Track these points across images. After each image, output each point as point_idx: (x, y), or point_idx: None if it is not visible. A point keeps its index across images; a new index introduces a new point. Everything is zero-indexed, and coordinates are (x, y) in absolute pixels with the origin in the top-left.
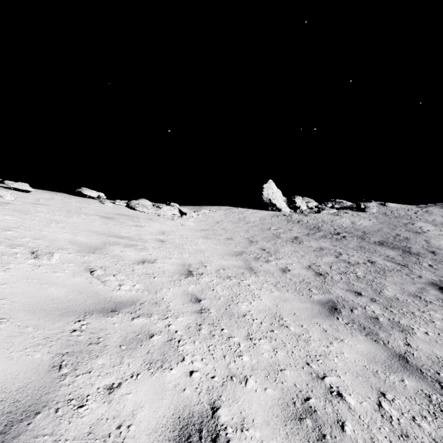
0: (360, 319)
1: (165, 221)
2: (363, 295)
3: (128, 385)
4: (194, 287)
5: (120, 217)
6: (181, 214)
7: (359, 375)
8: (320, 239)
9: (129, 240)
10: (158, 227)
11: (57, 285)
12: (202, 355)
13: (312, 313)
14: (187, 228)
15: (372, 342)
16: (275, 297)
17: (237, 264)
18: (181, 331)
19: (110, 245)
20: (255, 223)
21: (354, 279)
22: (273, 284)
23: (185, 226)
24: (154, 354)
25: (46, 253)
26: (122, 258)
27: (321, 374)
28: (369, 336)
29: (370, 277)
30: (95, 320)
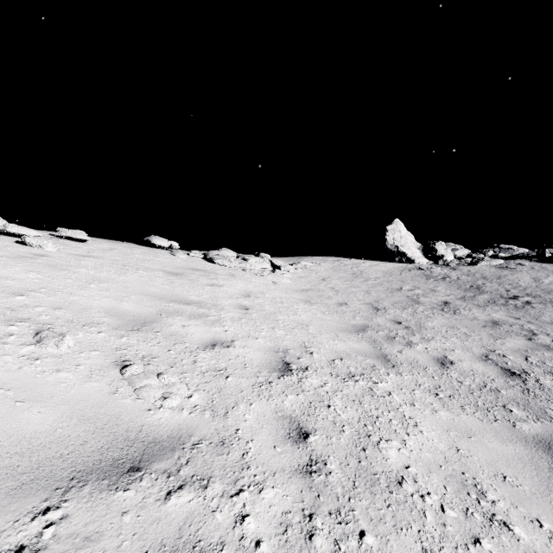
0: None
1: (252, 278)
2: None
3: None
4: (295, 400)
5: (193, 272)
6: (274, 268)
7: None
8: (487, 307)
9: (197, 307)
10: (241, 286)
11: (48, 402)
12: None
13: (540, 475)
14: (281, 288)
15: None
16: (446, 424)
17: (360, 349)
18: (267, 540)
19: (168, 316)
20: (377, 280)
21: None
22: (431, 390)
23: (278, 285)
24: None
25: (55, 335)
26: (182, 338)
27: None
28: None
29: None
30: (86, 502)
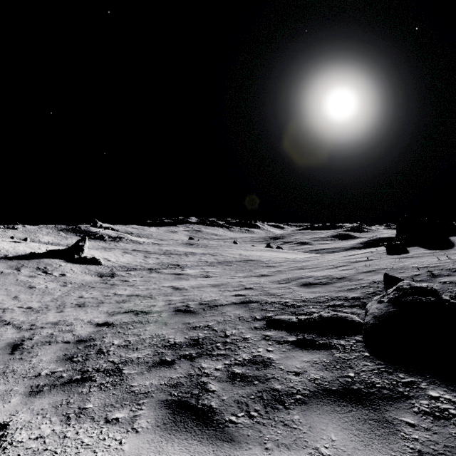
0: None
1: None
2: None
3: None
4: None
5: None
6: None
7: None
8: None
9: None
10: None
11: None
12: None
13: None
14: None
15: None
16: None
17: None
18: None
19: None
20: None
21: None
22: None
23: None
24: None
25: None
26: None
27: None
28: None
29: None
30: None
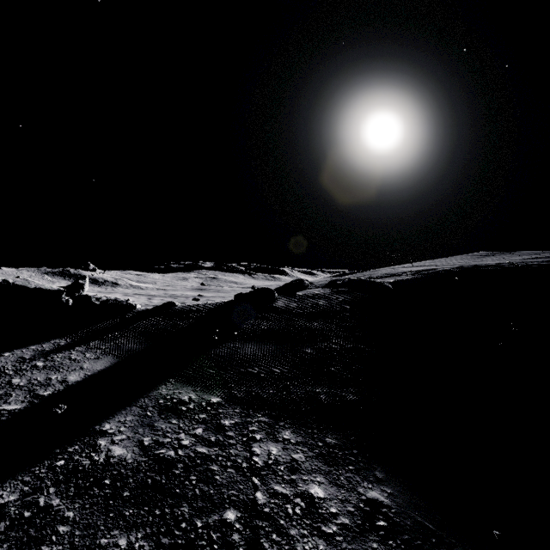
0: None
1: None
2: None
3: None
4: None
5: None
6: None
7: None
8: None
9: None
10: None
11: None
12: None
13: None
14: None
15: None
16: None
17: None
18: None
19: None
20: None
21: None
22: None
23: None
24: None
25: None
26: None
27: None
28: None
29: None
30: None
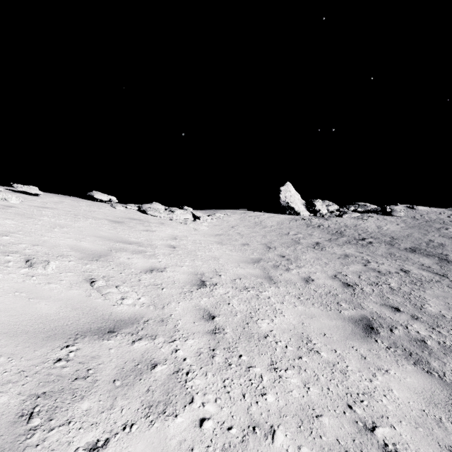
0: (404, 342)
1: (178, 226)
2: (402, 311)
3: (117, 442)
4: (207, 300)
5: (131, 221)
6: (195, 219)
7: (419, 425)
8: (344, 245)
9: (137, 246)
10: (169, 232)
11: (49, 299)
12: (216, 393)
13: (345, 333)
14: (200, 233)
15: (424, 375)
16: (300, 312)
17: (254, 273)
18: (190, 358)
19: (116, 251)
20: (272, 227)
21: (388, 292)
22: (296, 296)
23: (198, 231)
24: (155, 392)
25: (42, 261)
26: (129, 266)
27: (369, 423)
28: (418, 366)
29: (406, 289)
30: (88, 344)
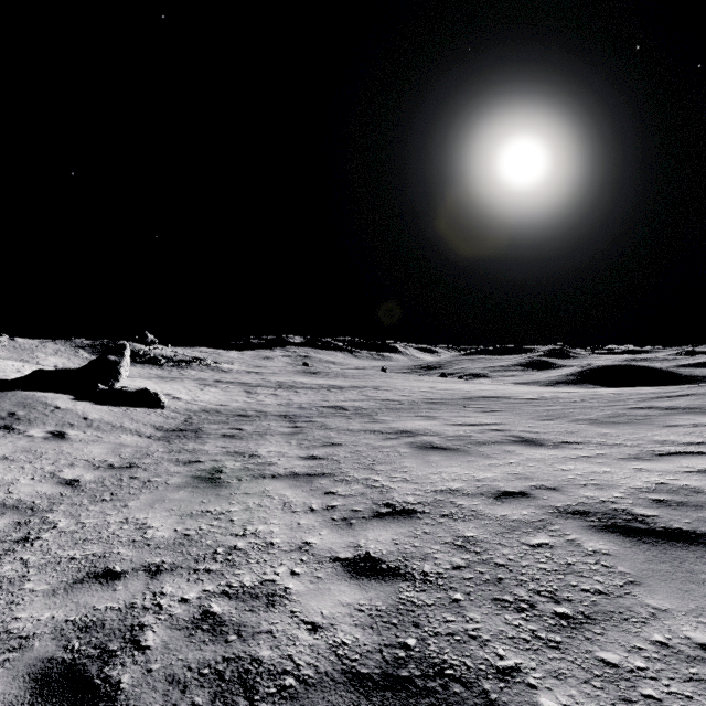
0: None
1: None
2: None
3: None
4: None
5: None
6: None
7: None
8: None
9: None
10: None
11: None
12: None
13: None
14: None
15: None
16: None
17: None
18: None
19: None
20: None
21: None
22: None
23: None
24: None
25: None
26: None
27: None
28: None
29: None
30: None
